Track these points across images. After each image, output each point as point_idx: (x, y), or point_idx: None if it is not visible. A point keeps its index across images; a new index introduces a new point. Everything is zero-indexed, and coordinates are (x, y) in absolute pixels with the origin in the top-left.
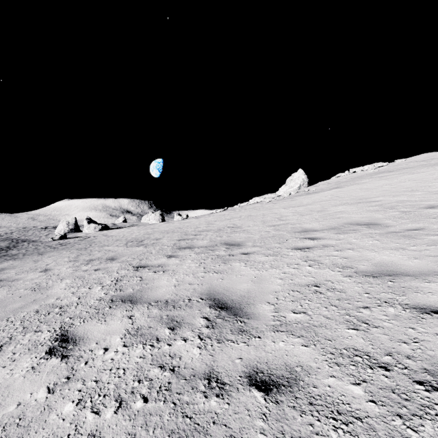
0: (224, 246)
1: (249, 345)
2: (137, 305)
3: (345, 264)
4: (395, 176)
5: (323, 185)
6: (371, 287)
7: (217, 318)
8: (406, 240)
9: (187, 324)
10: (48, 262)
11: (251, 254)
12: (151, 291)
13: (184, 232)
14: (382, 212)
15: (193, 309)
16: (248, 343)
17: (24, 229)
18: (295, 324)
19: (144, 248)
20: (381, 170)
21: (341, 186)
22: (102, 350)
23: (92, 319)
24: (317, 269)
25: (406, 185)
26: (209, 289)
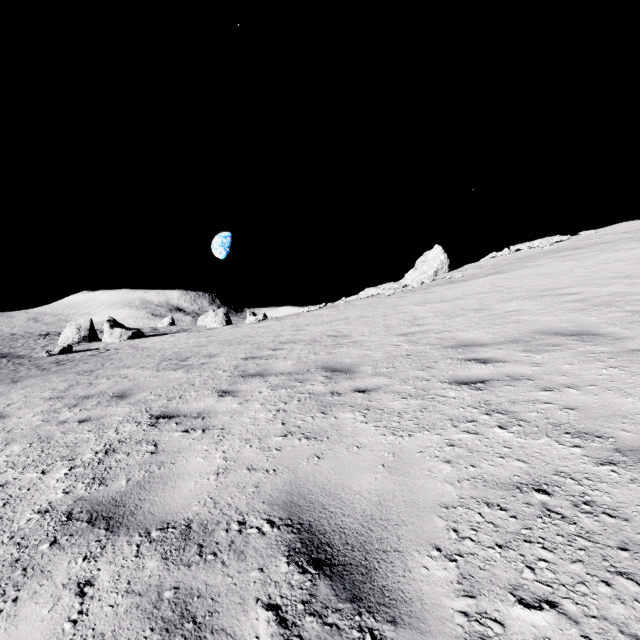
0: (321, 373)
1: None
2: (118, 538)
3: (580, 425)
4: (589, 254)
5: (473, 270)
6: None
7: (307, 613)
8: None
9: (222, 635)
10: (13, 399)
11: (373, 393)
12: (163, 490)
13: (256, 343)
14: (594, 312)
15: (245, 565)
16: None
17: (13, 337)
18: None
19: (183, 373)
20: (561, 247)
21: (504, 270)
22: None
23: None
24: (521, 436)
25: (613, 268)
26: (289, 487)
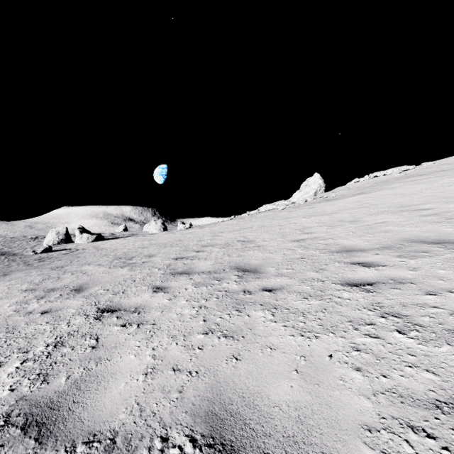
0: (234, 273)
1: None
2: (44, 453)
3: None
4: (433, 179)
5: (343, 191)
6: None
7: None
8: None
9: None
10: None
11: (279, 293)
12: (96, 391)
13: (184, 246)
14: (449, 224)
15: None
16: None
17: (12, 239)
18: None
19: (128, 270)
20: (409, 174)
21: (367, 191)
22: None
23: None
24: (422, 343)
25: None
26: (210, 394)
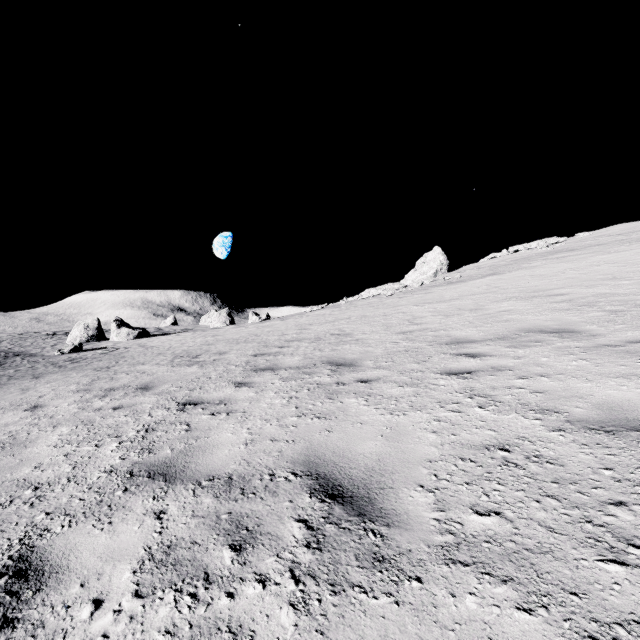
0: (327, 367)
1: (400, 602)
2: (176, 486)
3: (543, 404)
4: (582, 256)
5: (471, 271)
6: (611, 455)
7: (327, 523)
8: (637, 360)
9: (268, 536)
10: (43, 392)
11: (374, 383)
12: (203, 455)
13: (263, 342)
14: (577, 312)
15: (279, 499)
16: (398, 598)
17: (21, 336)
18: (487, 543)
19: (198, 368)
20: (557, 249)
21: (500, 272)
22: (89, 604)
23: (87, 517)
24: (495, 413)
25: (602, 270)
26: (306, 451)
